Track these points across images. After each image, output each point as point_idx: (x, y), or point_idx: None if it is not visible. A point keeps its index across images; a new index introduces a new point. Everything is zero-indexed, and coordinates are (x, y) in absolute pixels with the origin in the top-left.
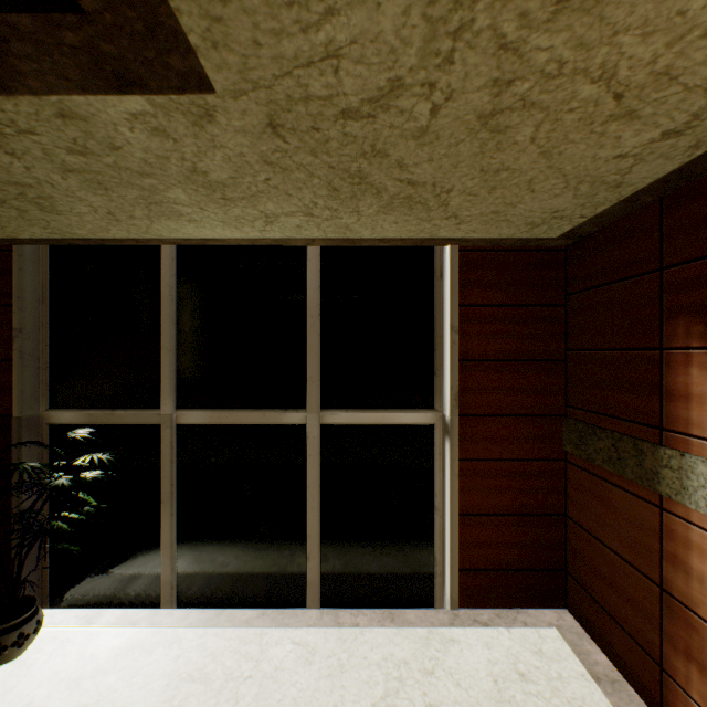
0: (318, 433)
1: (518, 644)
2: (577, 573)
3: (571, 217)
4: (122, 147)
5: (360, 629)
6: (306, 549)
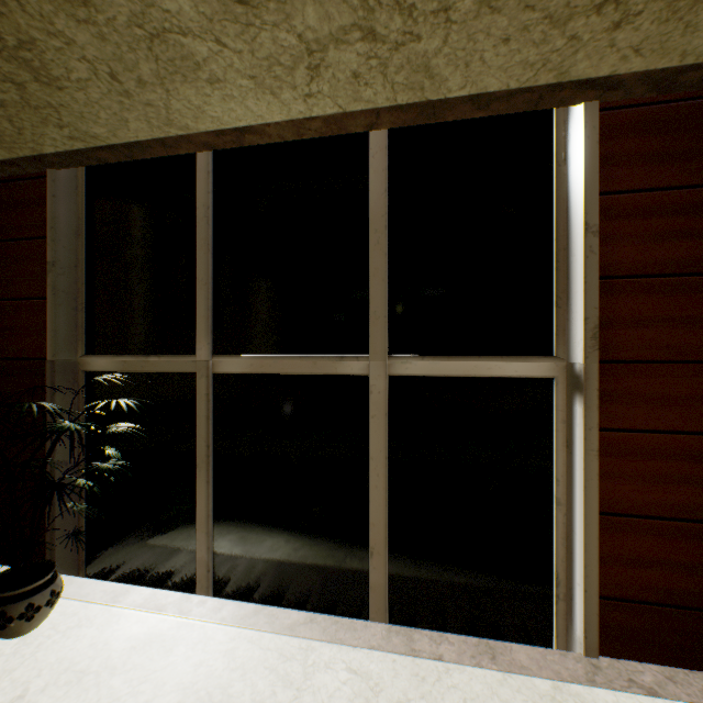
0: (384, 387)
1: None
2: None
3: None
4: None
5: (445, 664)
6: (368, 541)
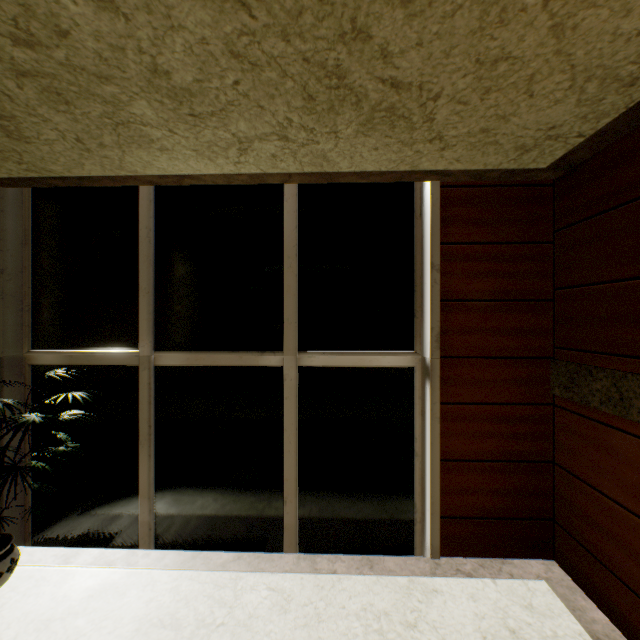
0: (295, 375)
1: (506, 597)
2: (567, 524)
3: (568, 136)
4: (69, 32)
5: (338, 576)
6: (283, 493)
